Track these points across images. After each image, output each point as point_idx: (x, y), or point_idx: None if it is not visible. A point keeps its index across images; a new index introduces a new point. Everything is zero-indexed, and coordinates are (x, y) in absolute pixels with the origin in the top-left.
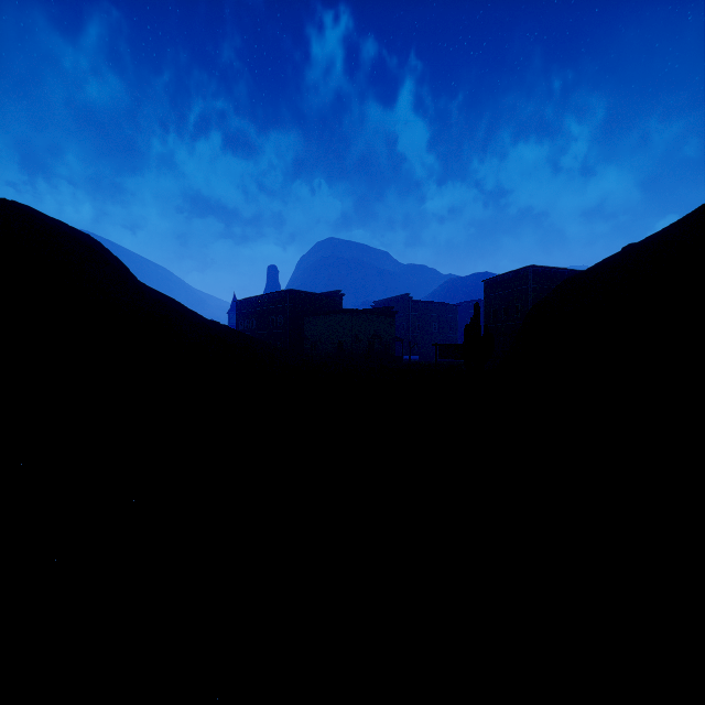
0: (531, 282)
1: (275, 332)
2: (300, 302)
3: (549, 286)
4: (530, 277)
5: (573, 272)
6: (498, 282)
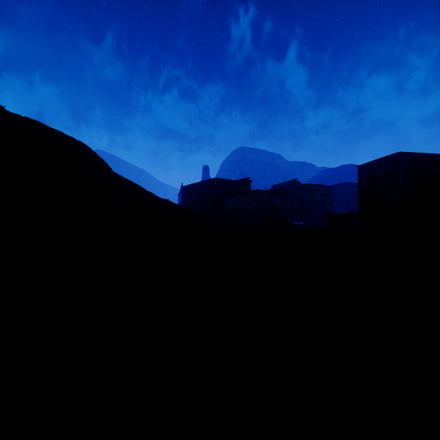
0: (401, 165)
1: (206, 206)
2: (222, 186)
3: (416, 168)
4: (400, 160)
5: (437, 156)
6: (370, 166)
